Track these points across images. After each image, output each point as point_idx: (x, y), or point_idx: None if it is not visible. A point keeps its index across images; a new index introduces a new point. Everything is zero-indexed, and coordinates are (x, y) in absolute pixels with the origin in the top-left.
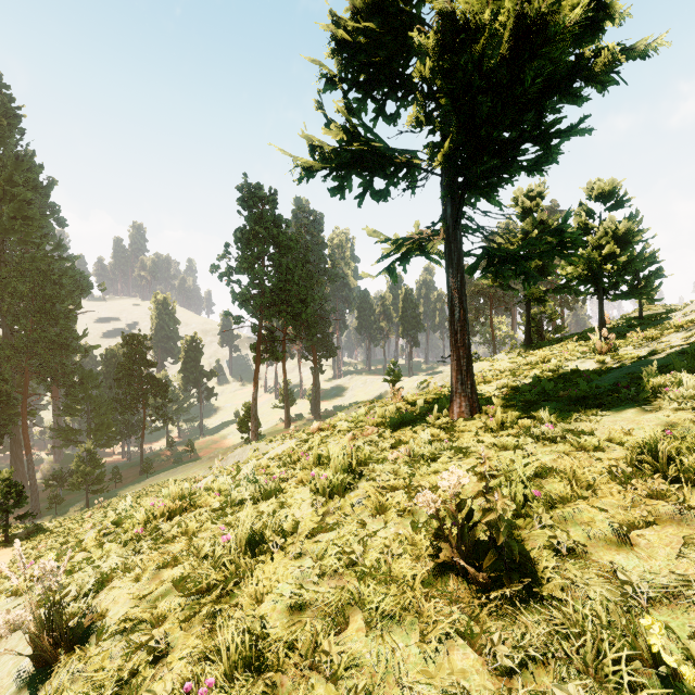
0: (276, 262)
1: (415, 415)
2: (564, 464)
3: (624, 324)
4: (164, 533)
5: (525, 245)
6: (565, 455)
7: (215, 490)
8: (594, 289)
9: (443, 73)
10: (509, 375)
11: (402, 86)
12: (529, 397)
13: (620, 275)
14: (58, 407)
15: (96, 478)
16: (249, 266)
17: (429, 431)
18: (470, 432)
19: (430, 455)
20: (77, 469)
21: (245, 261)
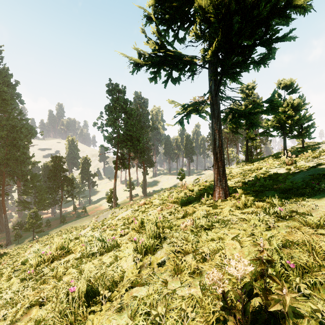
0: (125, 121)
1: (194, 197)
2: (299, 238)
3: (295, 150)
4: (44, 274)
5: (252, 107)
6: (297, 230)
7: (83, 242)
8: (280, 133)
9: (212, 3)
10: (240, 176)
11: (187, 21)
12: (256, 188)
13: (294, 126)
14: (19, 191)
15: (37, 225)
16: (111, 123)
17: (203, 208)
18: (226, 209)
19: (207, 226)
20: (28, 221)
21: (110, 120)
